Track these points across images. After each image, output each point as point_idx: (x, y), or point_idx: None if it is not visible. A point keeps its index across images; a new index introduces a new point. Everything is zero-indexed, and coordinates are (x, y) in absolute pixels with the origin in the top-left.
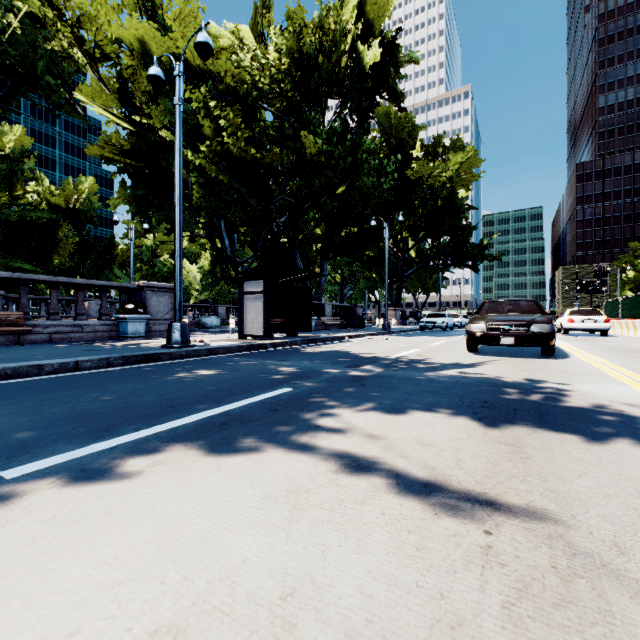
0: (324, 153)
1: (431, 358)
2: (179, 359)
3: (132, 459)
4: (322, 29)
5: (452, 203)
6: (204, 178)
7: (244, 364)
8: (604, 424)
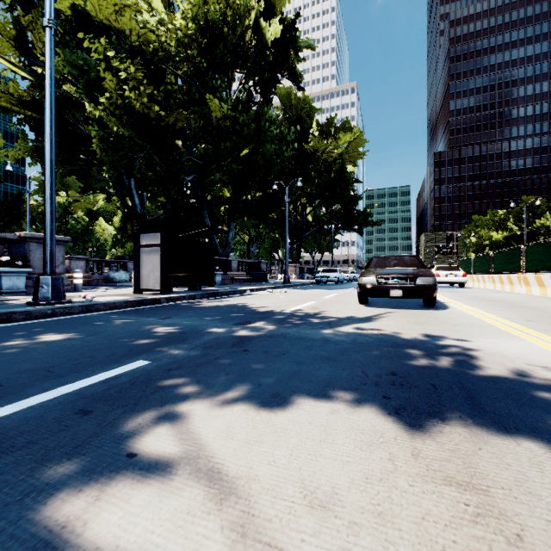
0: (229, 118)
1: (326, 311)
2: (40, 319)
3: None
4: (227, 1)
5: (342, 176)
6: (106, 131)
7: (116, 324)
8: None
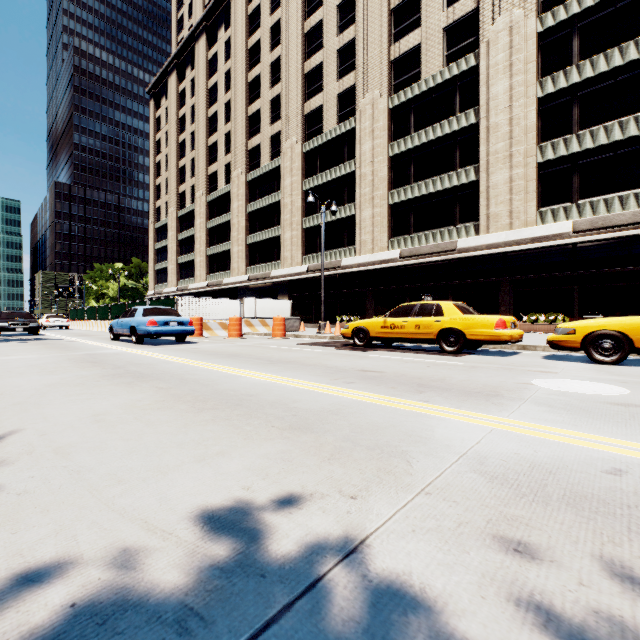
0: None
1: None
2: None
3: None
4: None
5: None
6: None
7: None
8: (51, 339)
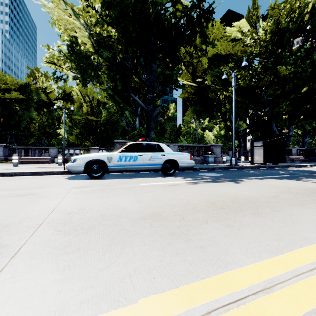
0: (292, 73)
1: None
2: (237, 169)
3: (263, 179)
4: (291, 10)
5: None
6: (229, 100)
7: (264, 171)
8: None
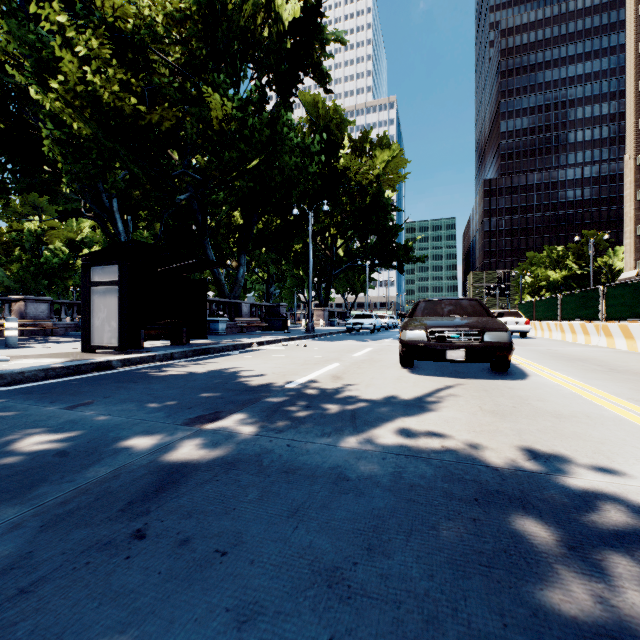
0: (234, 119)
1: (352, 385)
2: None
3: None
4: None
5: (379, 201)
6: (64, 130)
7: None
8: None
